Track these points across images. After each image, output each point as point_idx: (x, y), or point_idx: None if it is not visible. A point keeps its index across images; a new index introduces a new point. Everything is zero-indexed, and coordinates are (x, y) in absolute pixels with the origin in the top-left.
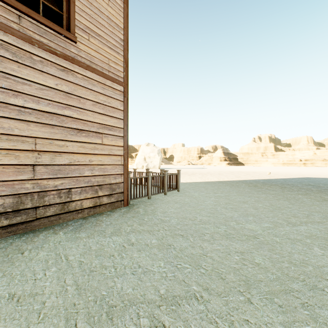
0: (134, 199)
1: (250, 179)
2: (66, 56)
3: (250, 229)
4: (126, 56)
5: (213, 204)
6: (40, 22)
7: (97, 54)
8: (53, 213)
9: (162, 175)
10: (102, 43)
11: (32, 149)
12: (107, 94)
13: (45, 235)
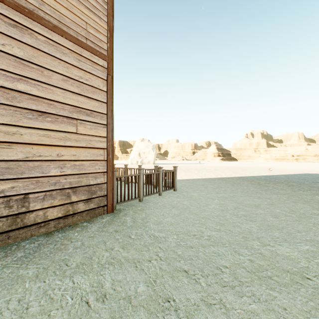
0: (121, 202)
1: (250, 176)
2: (19, 6)
3: (286, 256)
4: (111, 23)
5: (219, 209)
6: None
7: (69, 13)
8: None
9: (156, 172)
10: (76, 0)
11: None
12: (84, 68)
13: None
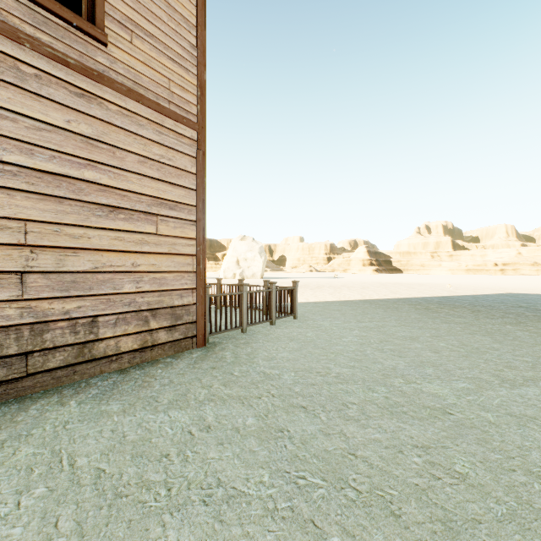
0: (216, 333)
1: (417, 297)
2: (87, 69)
3: (432, 393)
4: (202, 76)
5: (358, 343)
6: (34, 1)
7: (148, 69)
8: (61, 364)
9: (267, 290)
10: (156, 50)
11: (18, 242)
12: (166, 143)
13: (42, 408)
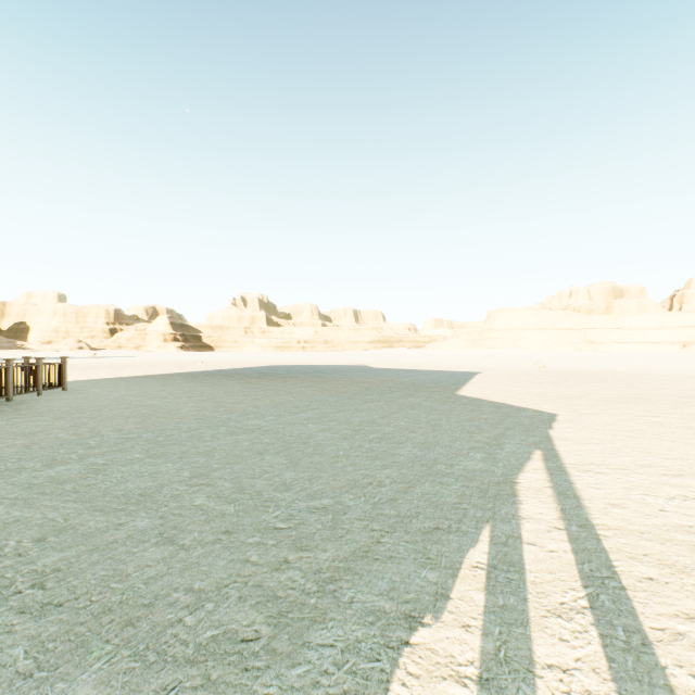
0: None
1: (198, 371)
2: None
3: (151, 403)
4: None
5: (121, 396)
6: None
7: None
8: None
9: (34, 365)
10: None
11: None
12: None
13: None
